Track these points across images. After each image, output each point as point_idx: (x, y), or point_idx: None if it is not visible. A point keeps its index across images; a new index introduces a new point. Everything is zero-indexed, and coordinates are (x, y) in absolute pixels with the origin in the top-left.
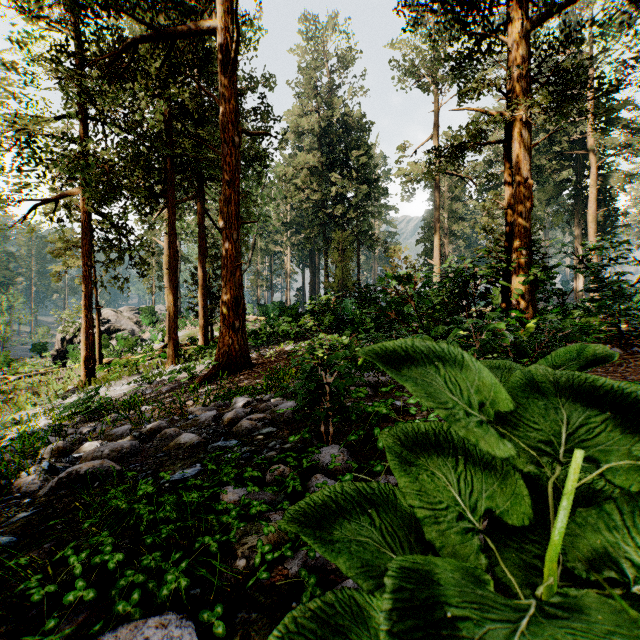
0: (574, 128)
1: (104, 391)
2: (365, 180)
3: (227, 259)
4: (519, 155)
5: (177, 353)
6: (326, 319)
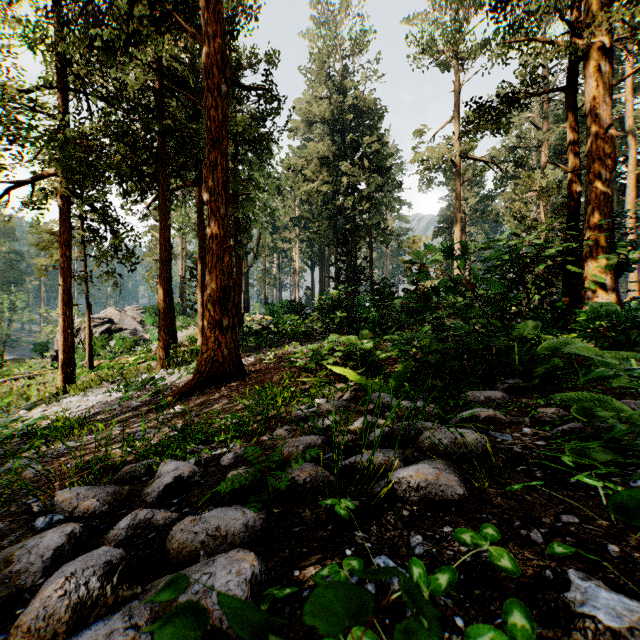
0: None
1: (77, 401)
2: (378, 169)
3: (213, 240)
4: (596, 96)
5: (168, 356)
6: (337, 317)
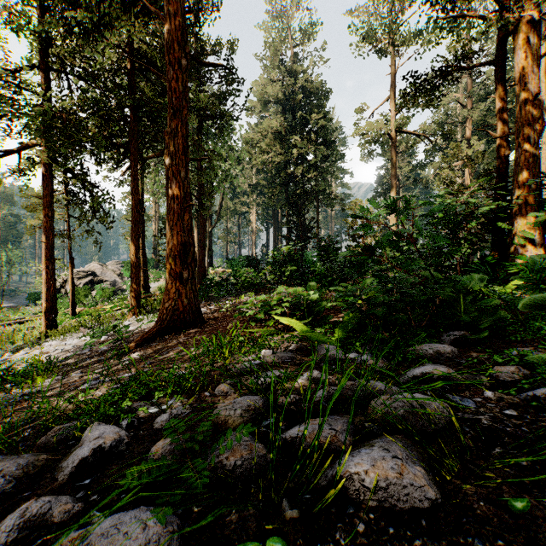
0: None
1: (56, 345)
2: (324, 142)
3: (174, 200)
4: (524, 66)
5: (139, 304)
6: (287, 270)
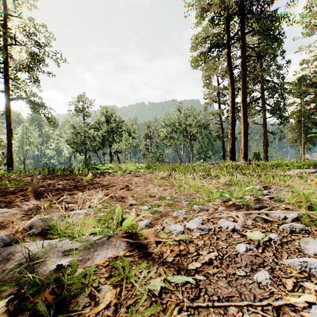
0: None
1: None
2: None
3: None
4: None
5: None
6: None
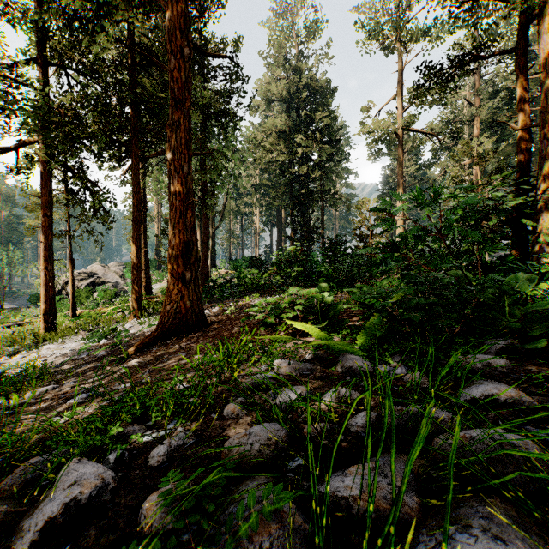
0: (534, 86)
1: (54, 348)
2: (329, 141)
3: (176, 196)
4: None
5: (141, 306)
6: (294, 271)
